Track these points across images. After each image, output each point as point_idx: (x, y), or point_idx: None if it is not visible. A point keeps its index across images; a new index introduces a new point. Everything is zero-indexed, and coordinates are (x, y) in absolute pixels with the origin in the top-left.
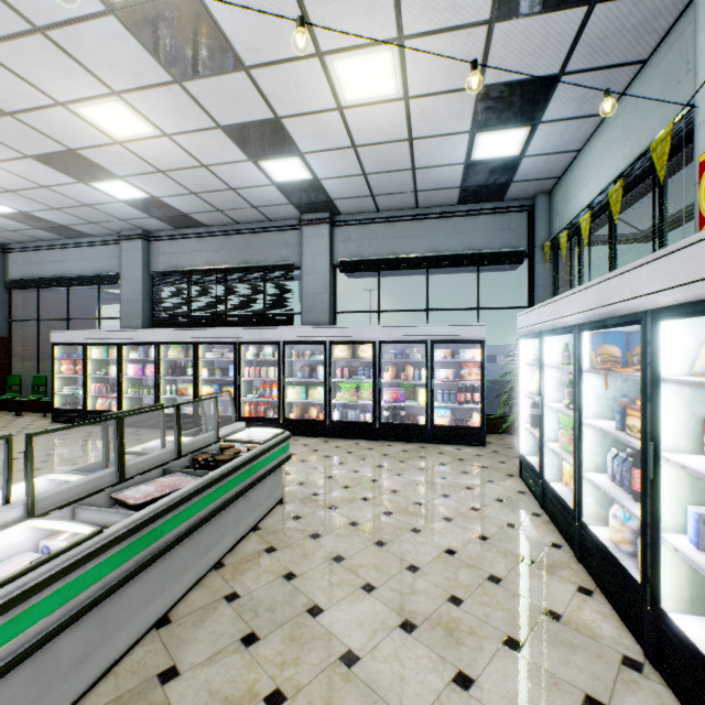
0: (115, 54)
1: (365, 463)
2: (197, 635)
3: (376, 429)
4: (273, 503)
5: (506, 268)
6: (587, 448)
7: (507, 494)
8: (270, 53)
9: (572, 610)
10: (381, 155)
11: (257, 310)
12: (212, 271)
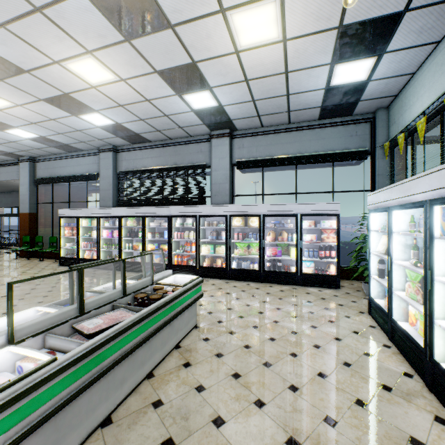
0: (86, 23)
1: (254, 299)
2: (130, 436)
3: (261, 274)
4: (190, 328)
5: (352, 163)
6: (437, 300)
7: (361, 327)
8: (188, 13)
9: (433, 440)
10: (265, 86)
11: (182, 194)
12: (154, 170)
